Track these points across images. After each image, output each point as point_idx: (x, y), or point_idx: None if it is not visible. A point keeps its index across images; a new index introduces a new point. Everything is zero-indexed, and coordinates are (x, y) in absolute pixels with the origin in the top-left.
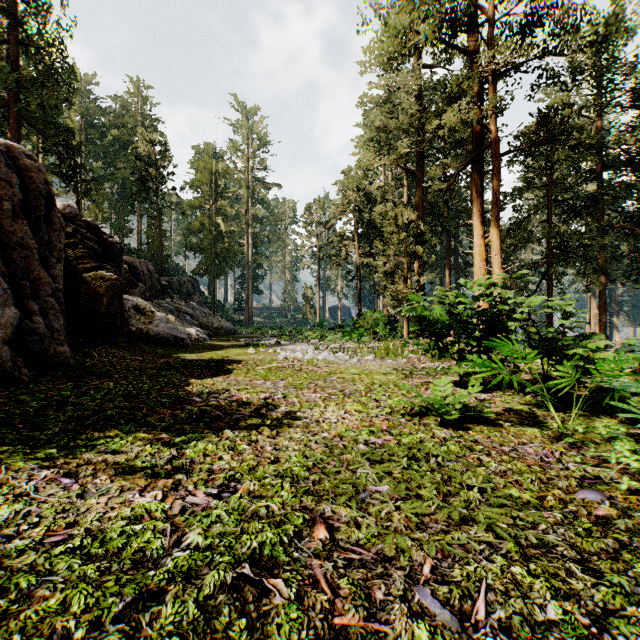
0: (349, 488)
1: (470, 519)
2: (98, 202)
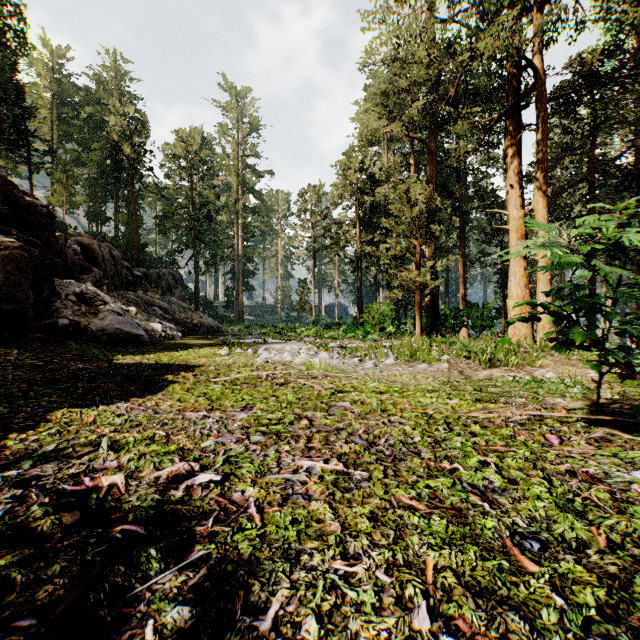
0: None
1: None
2: (67, 184)
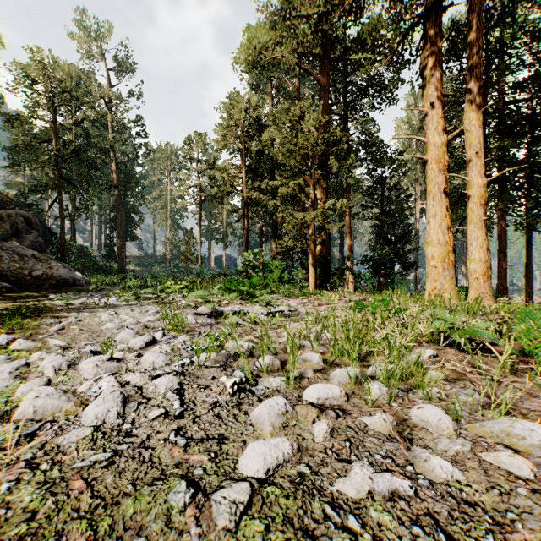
0: None
1: None
2: None
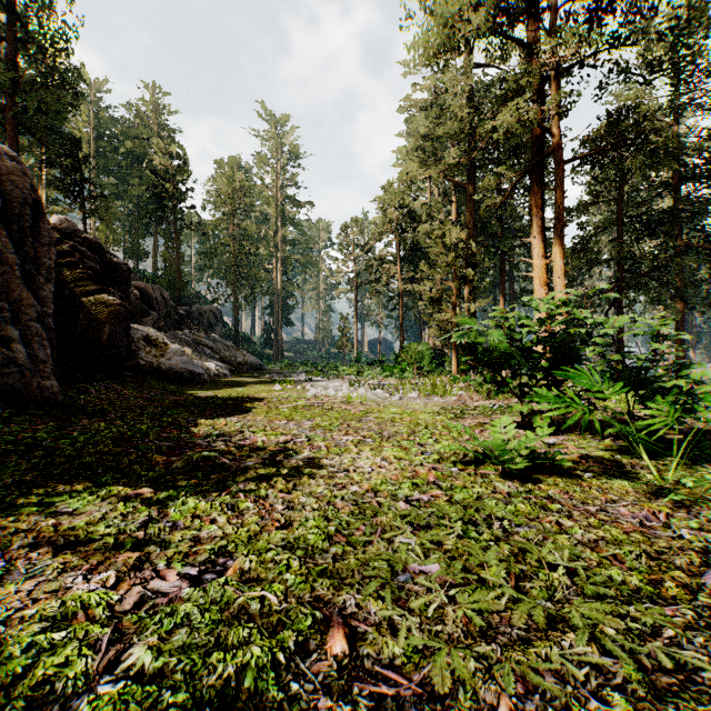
0: (383, 567)
1: (559, 619)
2: (109, 222)
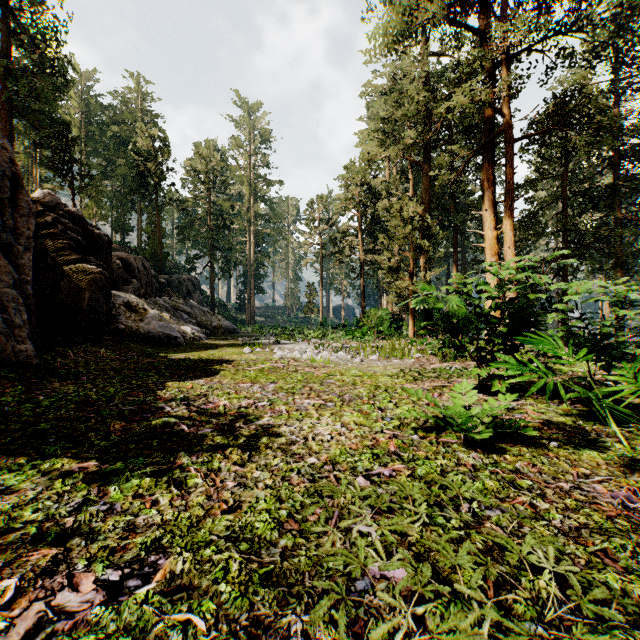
0: (338, 568)
1: None
2: (97, 199)
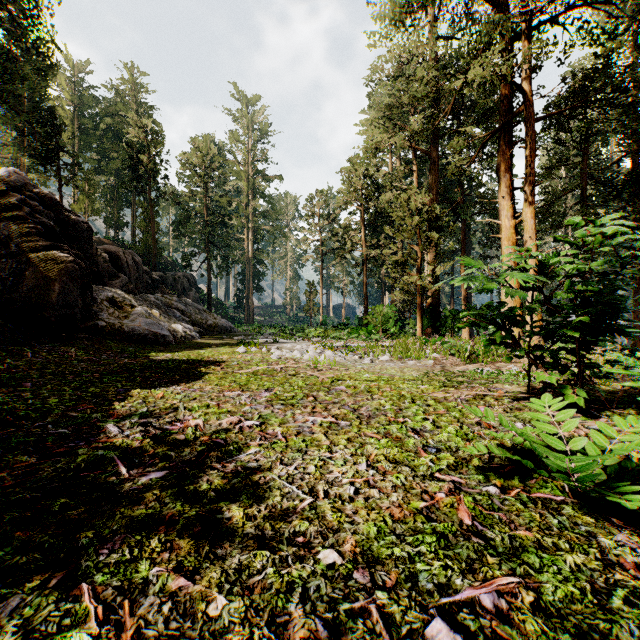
0: None
1: None
2: (89, 193)
